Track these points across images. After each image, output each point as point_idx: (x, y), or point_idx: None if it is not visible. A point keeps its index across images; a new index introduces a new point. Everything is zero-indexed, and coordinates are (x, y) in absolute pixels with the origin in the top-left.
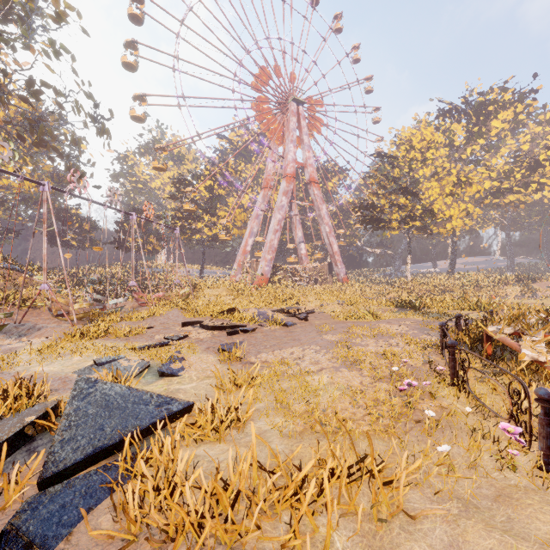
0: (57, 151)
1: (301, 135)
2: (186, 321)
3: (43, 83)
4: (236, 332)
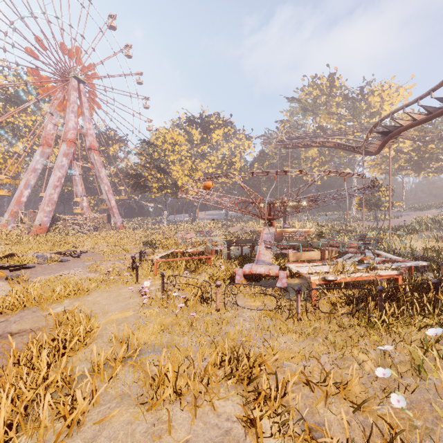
0: None
1: (82, 108)
2: None
3: None
4: (19, 269)
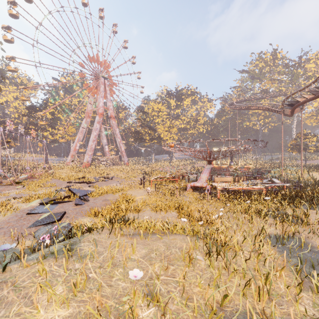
0: None
1: (106, 94)
2: (68, 181)
3: None
4: (90, 183)
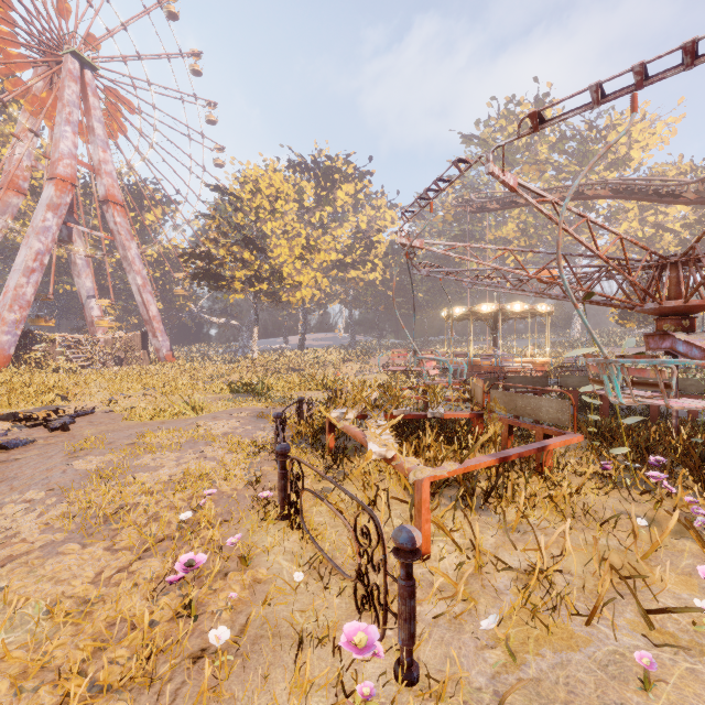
0: None
1: (89, 119)
2: None
3: None
4: None
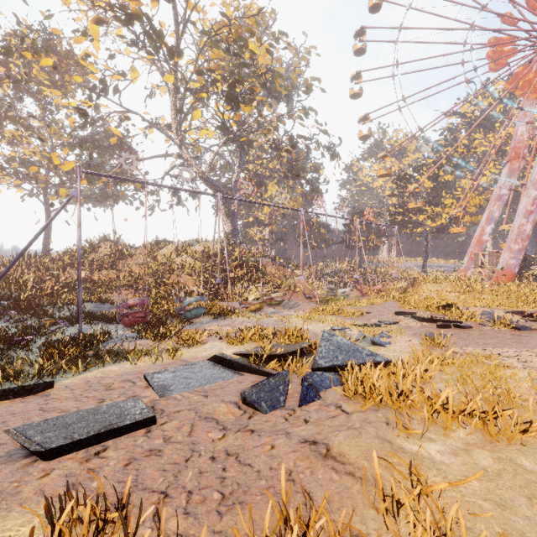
0: (305, 179)
1: None
2: (399, 311)
3: (298, 136)
4: (447, 326)
